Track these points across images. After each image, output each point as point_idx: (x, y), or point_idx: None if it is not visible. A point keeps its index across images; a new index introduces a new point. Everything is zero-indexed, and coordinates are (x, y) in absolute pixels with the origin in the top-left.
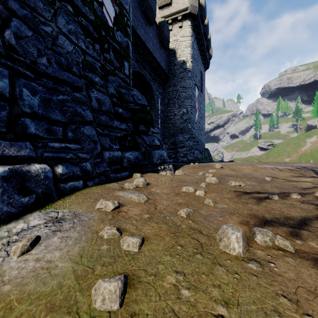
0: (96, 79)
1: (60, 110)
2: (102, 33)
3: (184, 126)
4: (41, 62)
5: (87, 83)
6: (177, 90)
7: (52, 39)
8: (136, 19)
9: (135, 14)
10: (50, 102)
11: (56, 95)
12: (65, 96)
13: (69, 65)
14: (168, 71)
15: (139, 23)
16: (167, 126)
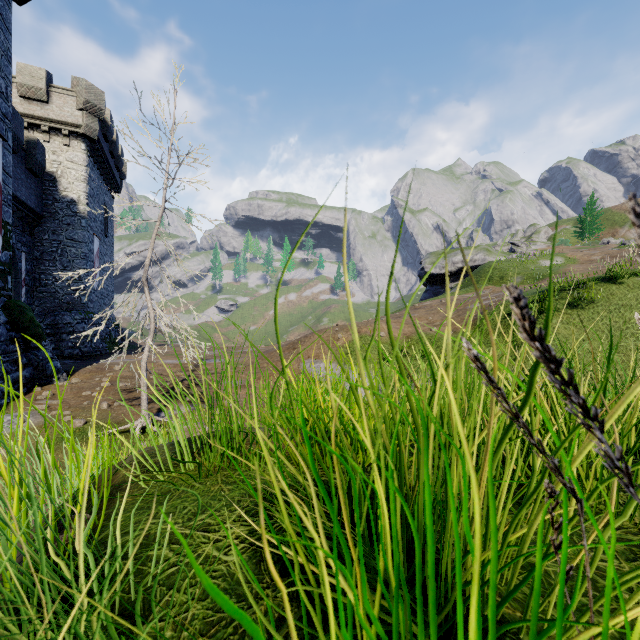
0: None
1: None
2: None
3: (74, 300)
4: None
5: None
6: (61, 241)
7: None
8: None
9: None
10: None
11: None
12: None
13: None
14: (42, 208)
15: None
16: (38, 296)
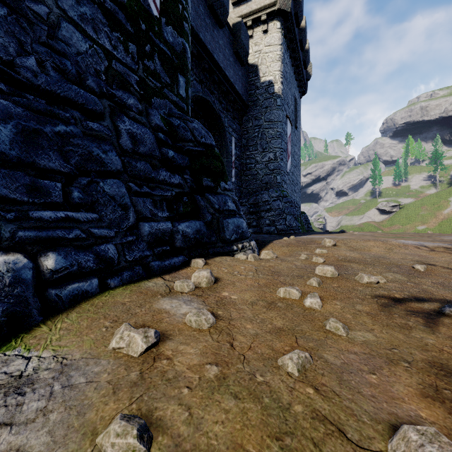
0: (130, 100)
1: (60, 150)
2: (140, 26)
3: (271, 180)
4: (24, 65)
5: (113, 107)
6: (260, 125)
7: (49, 27)
8: (199, 18)
9: (198, 10)
10: (38, 136)
11: (51, 123)
12: (71, 126)
13: (81, 75)
14: (247, 98)
15: (203, 24)
16: (245, 179)
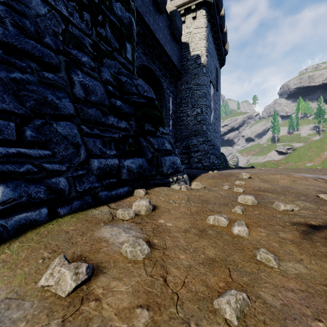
0: (84, 58)
1: (15, 94)
2: None
3: (198, 128)
4: None
5: (68, 62)
6: (190, 88)
7: None
8: (144, 5)
9: None
10: None
11: (7, 70)
12: (27, 74)
13: (40, 34)
14: (180, 67)
15: (147, 10)
16: (179, 128)
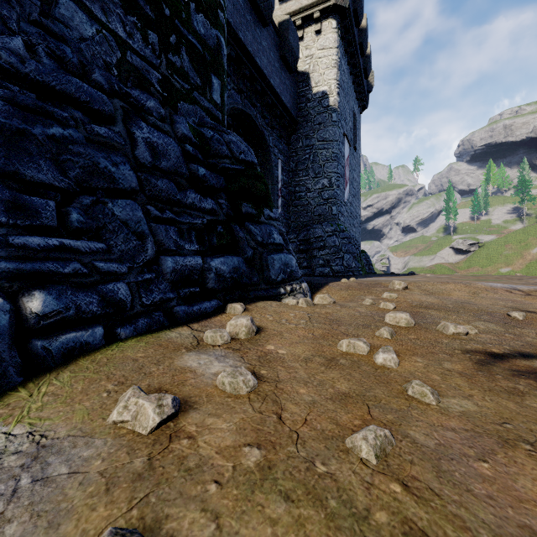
0: (149, 102)
1: (54, 159)
2: (163, 11)
3: (325, 211)
4: (7, 47)
5: (127, 109)
6: (312, 145)
7: (42, 2)
8: (238, 13)
9: (236, 4)
10: (24, 139)
11: (43, 124)
12: (69, 129)
13: (85, 67)
14: (296, 112)
15: (243, 21)
16: (293, 211)
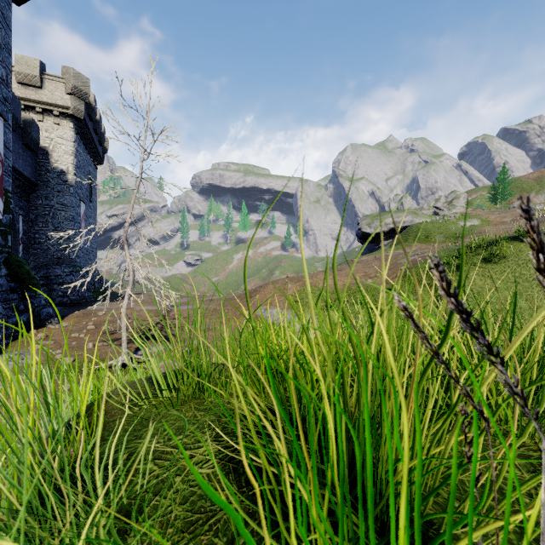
0: None
1: None
2: None
3: (64, 256)
4: None
5: None
6: (52, 205)
7: None
8: None
9: None
10: None
11: None
12: None
13: None
14: (36, 177)
15: None
16: (33, 252)
